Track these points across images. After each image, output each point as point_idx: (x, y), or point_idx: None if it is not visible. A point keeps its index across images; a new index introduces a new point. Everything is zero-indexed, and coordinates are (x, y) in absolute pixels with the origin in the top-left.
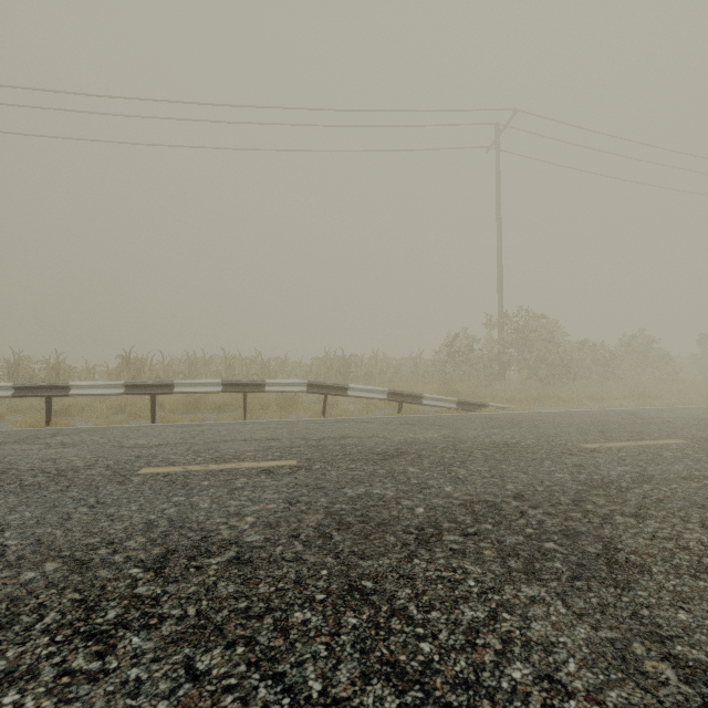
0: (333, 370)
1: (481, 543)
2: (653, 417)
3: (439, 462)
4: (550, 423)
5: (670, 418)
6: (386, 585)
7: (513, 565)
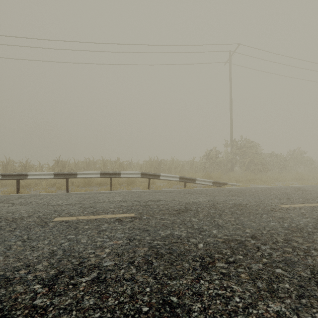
0: (153, 166)
1: (238, 269)
2: (311, 190)
3: (208, 215)
4: (260, 193)
5: None
6: (185, 300)
7: (260, 286)
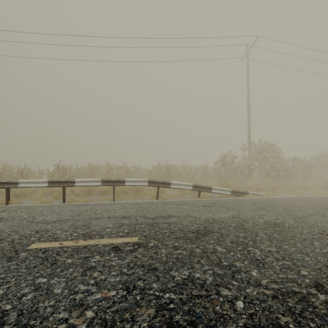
0: (162, 172)
1: None
2: None
3: (237, 242)
4: (293, 206)
5: None
6: None
7: None
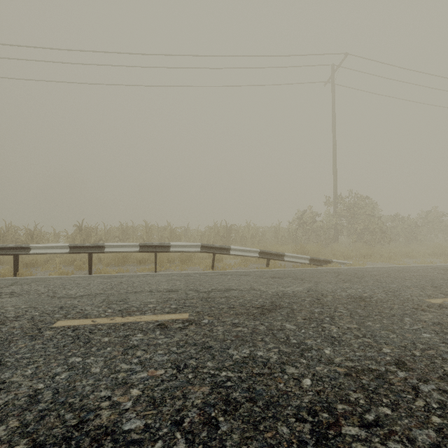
0: (219, 235)
1: (390, 442)
2: None
3: (311, 318)
4: (387, 277)
5: None
6: None
7: None
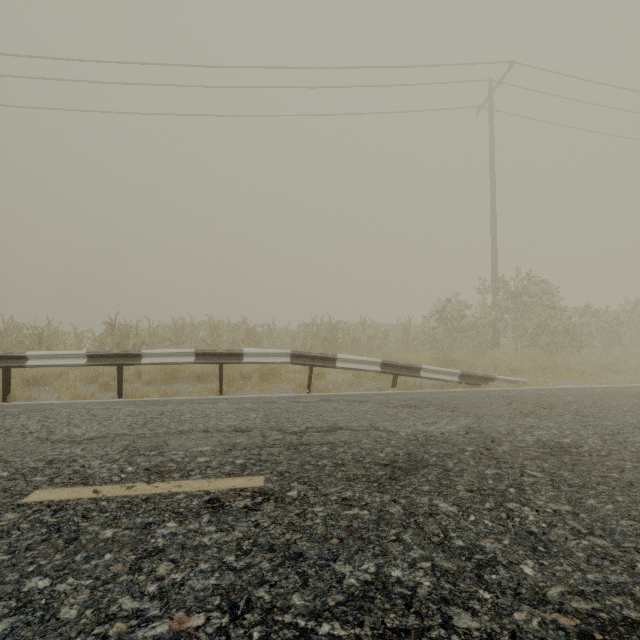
0: (320, 336)
1: None
2: None
3: (482, 489)
4: (592, 407)
5: None
6: None
7: None
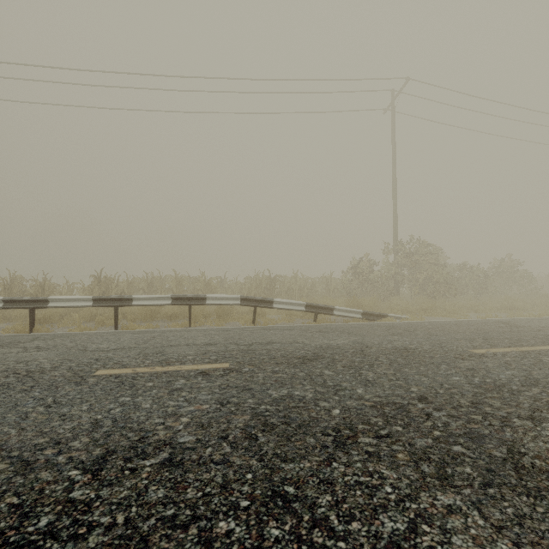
0: (262, 286)
1: (394, 446)
2: (525, 326)
3: (351, 366)
4: (440, 331)
5: (540, 327)
6: (307, 491)
7: (426, 470)
